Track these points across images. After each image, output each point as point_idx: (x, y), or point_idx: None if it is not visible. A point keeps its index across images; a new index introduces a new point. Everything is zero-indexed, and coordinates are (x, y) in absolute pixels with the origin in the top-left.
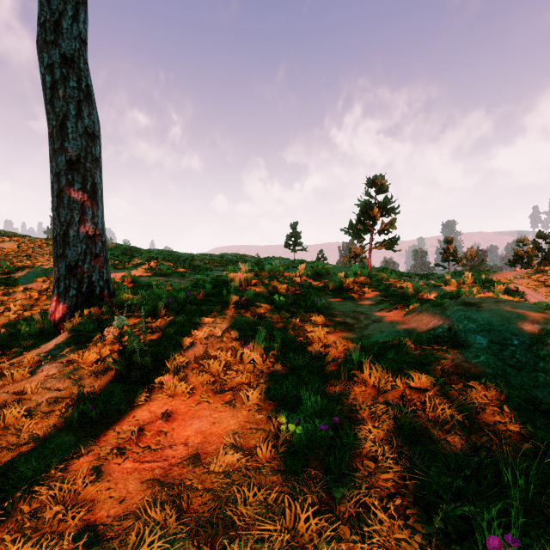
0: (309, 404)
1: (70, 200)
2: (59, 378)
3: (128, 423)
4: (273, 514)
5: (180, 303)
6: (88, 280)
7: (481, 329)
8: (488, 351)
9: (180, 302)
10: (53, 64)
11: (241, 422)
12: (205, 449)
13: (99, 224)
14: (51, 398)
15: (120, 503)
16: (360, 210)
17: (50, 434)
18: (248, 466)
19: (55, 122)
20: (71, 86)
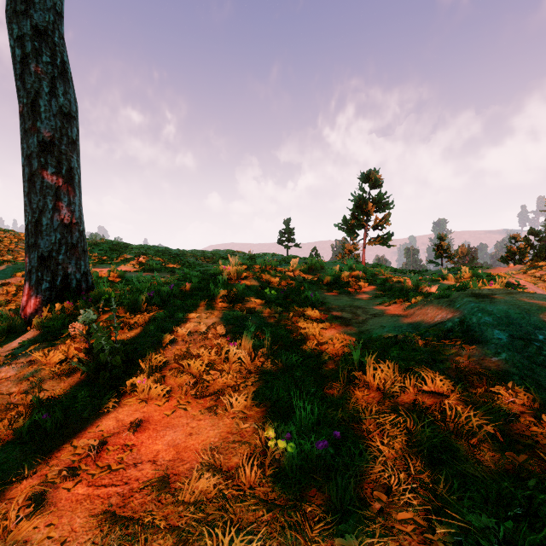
0: (304, 413)
1: (43, 185)
2: (17, 381)
3: (89, 434)
4: None
5: (164, 297)
6: (63, 272)
7: (499, 322)
8: (510, 347)
9: (163, 296)
10: (24, 37)
11: (222, 433)
12: (177, 469)
13: (76, 212)
14: (1, 404)
15: None
16: (354, 205)
17: None
18: (227, 493)
19: (26, 99)
20: (44, 61)
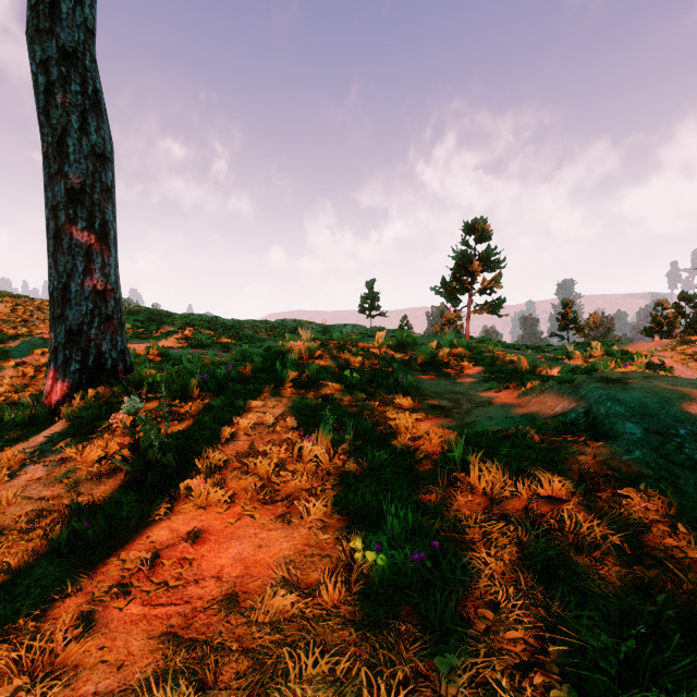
0: (396, 520)
1: (72, 243)
2: (48, 483)
3: (139, 546)
4: (344, 694)
5: (220, 381)
6: (97, 350)
7: (632, 414)
8: (644, 443)
9: (219, 380)
10: (49, 61)
11: (298, 545)
12: (246, 586)
13: (111, 276)
14: (32, 511)
15: (116, 671)
16: (455, 263)
17: (26, 563)
18: (307, 613)
19: (51, 138)
20: (73, 90)
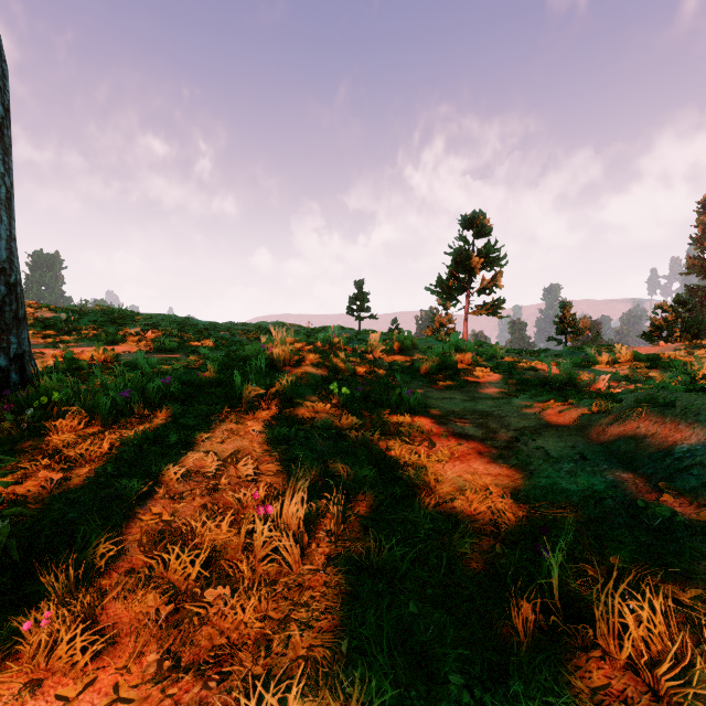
0: None
1: None
2: None
3: None
4: None
5: (151, 400)
6: None
7: None
8: None
9: (150, 398)
10: None
11: None
12: None
13: (0, 251)
14: None
15: None
16: (453, 260)
17: None
18: None
19: None
20: None
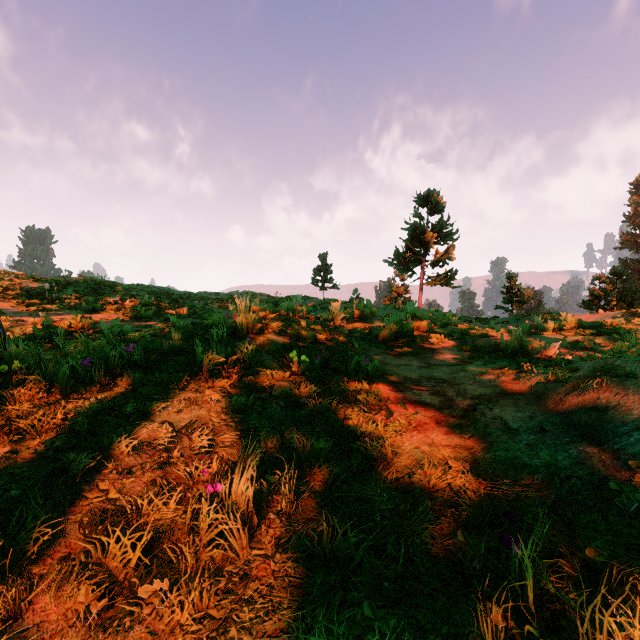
0: None
1: None
2: None
3: None
4: None
5: (113, 368)
6: None
7: None
8: None
9: (112, 366)
10: None
11: None
12: None
13: None
14: None
15: None
16: (409, 234)
17: None
18: None
19: None
20: None
